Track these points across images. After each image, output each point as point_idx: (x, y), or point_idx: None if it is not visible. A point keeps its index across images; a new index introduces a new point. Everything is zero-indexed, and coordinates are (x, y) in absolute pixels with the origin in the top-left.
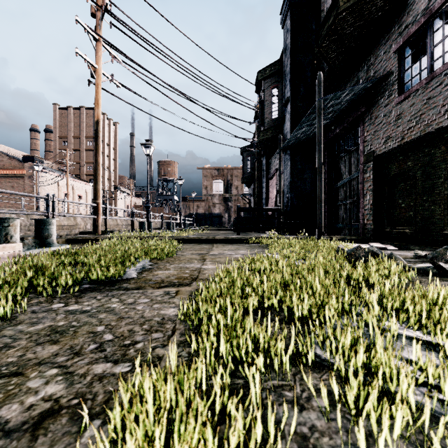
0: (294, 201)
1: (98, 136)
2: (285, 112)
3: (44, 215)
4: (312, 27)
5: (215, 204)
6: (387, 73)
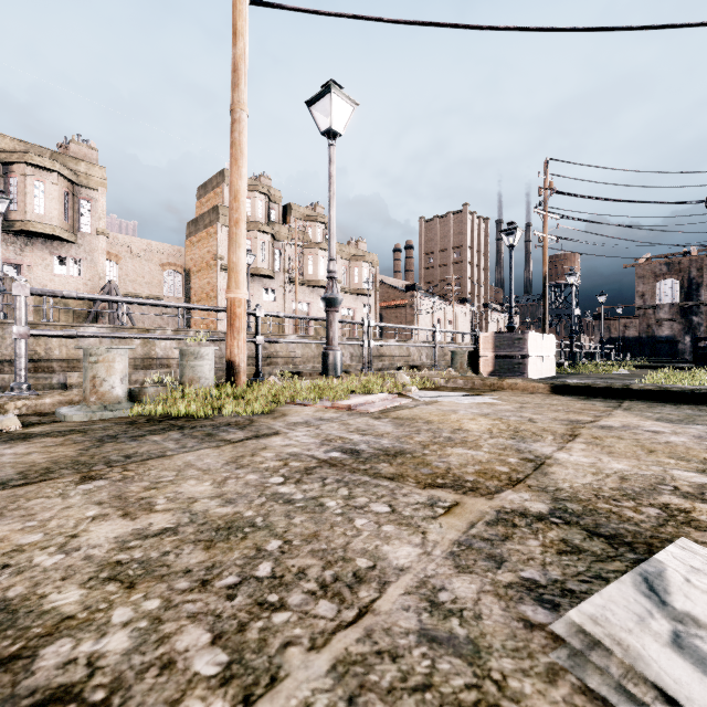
0: None
1: (545, 288)
2: None
3: None
4: None
5: (661, 320)
6: None
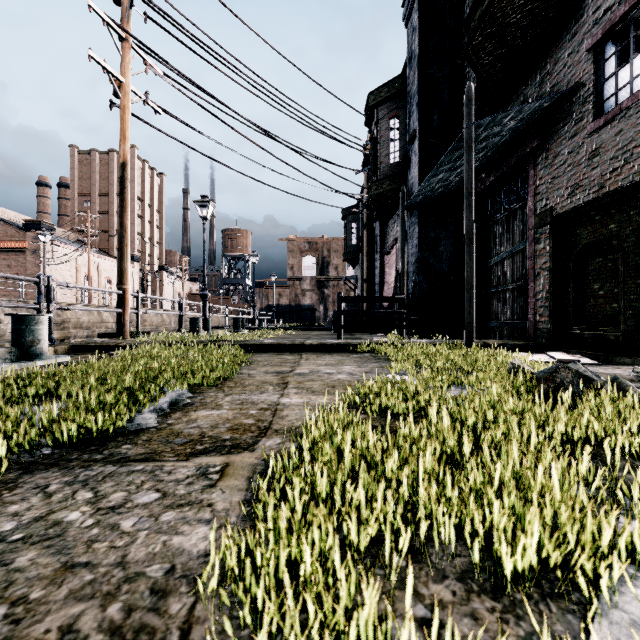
0: (424, 286)
1: (124, 187)
2: (410, 153)
3: (33, 308)
4: (451, 24)
5: (305, 291)
6: (574, 85)
